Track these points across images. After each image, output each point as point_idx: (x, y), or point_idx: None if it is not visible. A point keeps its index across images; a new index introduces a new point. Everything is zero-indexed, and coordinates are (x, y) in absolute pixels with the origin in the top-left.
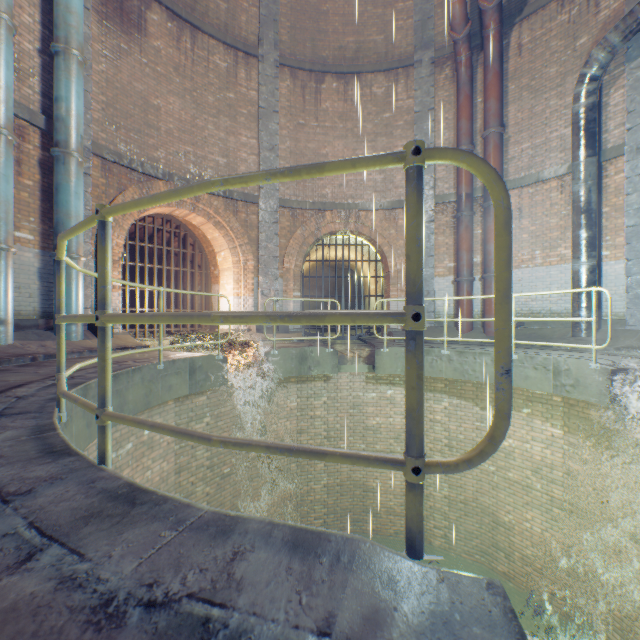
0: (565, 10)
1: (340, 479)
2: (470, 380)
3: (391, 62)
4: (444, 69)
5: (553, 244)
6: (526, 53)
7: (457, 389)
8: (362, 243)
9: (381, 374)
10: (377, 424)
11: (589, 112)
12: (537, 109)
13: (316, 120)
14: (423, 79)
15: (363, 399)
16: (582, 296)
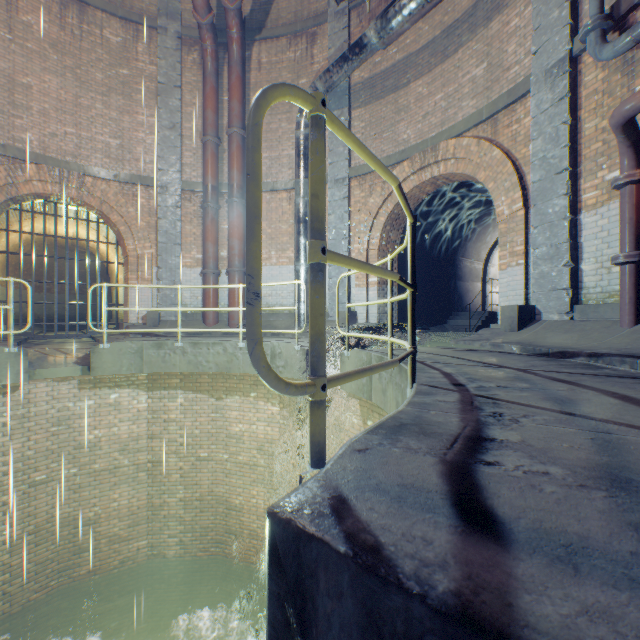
0: (293, 49)
1: (35, 524)
2: (207, 372)
3: (130, 12)
4: (192, 51)
5: (285, 247)
6: (265, 72)
7: (194, 383)
8: (98, 219)
9: (102, 376)
10: (96, 438)
11: (307, 141)
12: (273, 126)
13: (10, 31)
14: (169, 50)
15: (75, 410)
16: (302, 293)
